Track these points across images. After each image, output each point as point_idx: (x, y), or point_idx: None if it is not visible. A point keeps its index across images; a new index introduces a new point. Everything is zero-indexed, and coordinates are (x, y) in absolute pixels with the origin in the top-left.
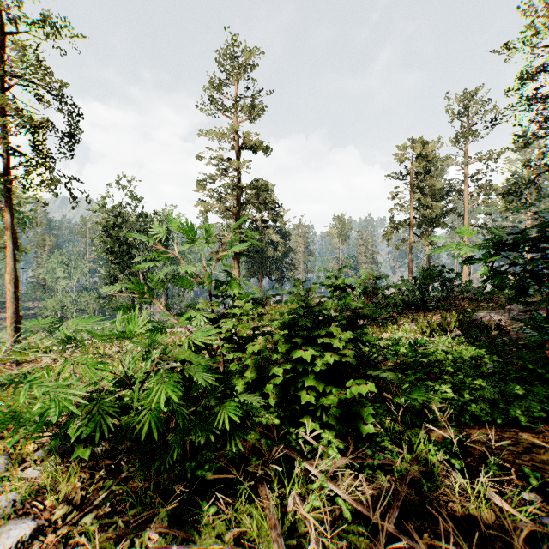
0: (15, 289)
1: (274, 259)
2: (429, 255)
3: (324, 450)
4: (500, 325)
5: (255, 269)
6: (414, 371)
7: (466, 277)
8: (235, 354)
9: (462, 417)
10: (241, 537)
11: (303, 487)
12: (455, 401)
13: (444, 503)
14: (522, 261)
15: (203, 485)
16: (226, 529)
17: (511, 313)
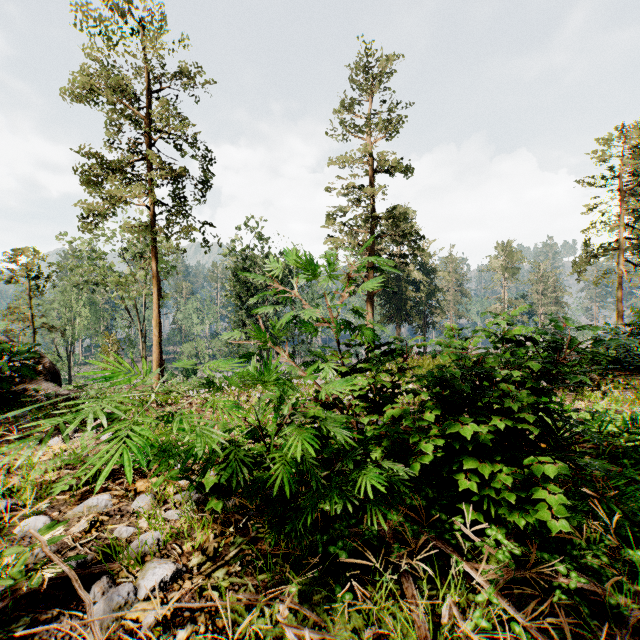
0: (158, 334)
1: (416, 301)
2: None
3: (491, 552)
4: None
5: (391, 314)
6: (633, 460)
7: None
8: (371, 415)
9: None
10: (382, 639)
11: (461, 595)
12: None
13: None
14: None
15: (336, 565)
16: (363, 625)
17: None
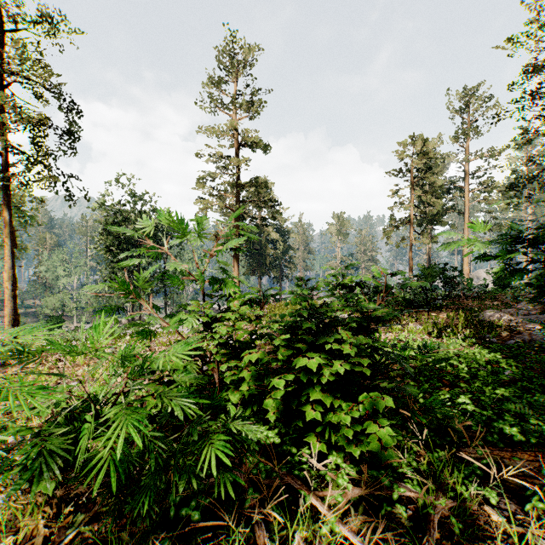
0: (12, 287)
1: (274, 257)
2: (429, 253)
3: (333, 478)
4: (511, 326)
5: (254, 267)
6: (427, 377)
7: (466, 275)
8: (230, 362)
9: (490, 436)
10: None
11: (309, 528)
12: (478, 416)
13: None
14: None
15: (189, 525)
16: None
17: (519, 312)
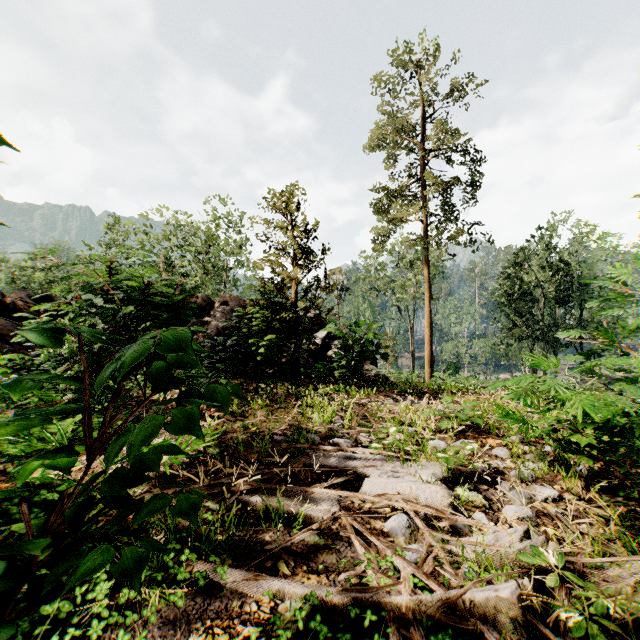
0: (429, 333)
1: None
2: None
3: None
4: None
5: None
6: None
7: None
8: None
9: None
10: None
11: None
12: None
13: None
14: None
15: None
16: None
17: None
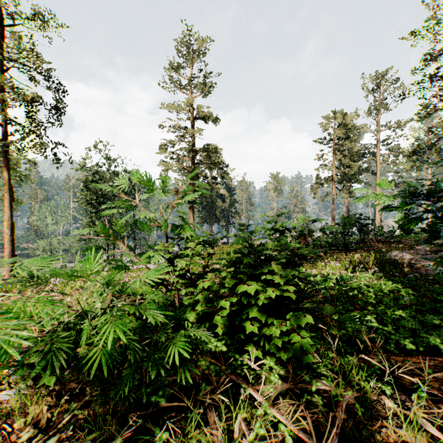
0: (11, 233)
1: (222, 209)
2: (348, 205)
3: (266, 376)
4: (411, 263)
5: (206, 217)
6: (342, 302)
7: (378, 223)
8: (187, 289)
9: (388, 345)
10: None
11: (248, 412)
12: (380, 330)
13: (378, 428)
14: (435, 208)
15: (157, 410)
16: None
17: (419, 253)
